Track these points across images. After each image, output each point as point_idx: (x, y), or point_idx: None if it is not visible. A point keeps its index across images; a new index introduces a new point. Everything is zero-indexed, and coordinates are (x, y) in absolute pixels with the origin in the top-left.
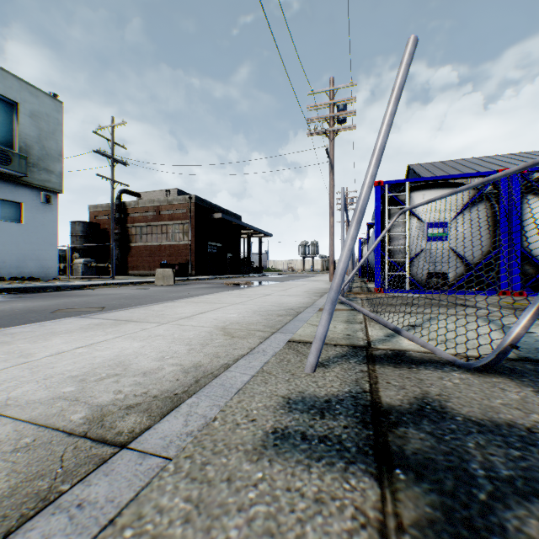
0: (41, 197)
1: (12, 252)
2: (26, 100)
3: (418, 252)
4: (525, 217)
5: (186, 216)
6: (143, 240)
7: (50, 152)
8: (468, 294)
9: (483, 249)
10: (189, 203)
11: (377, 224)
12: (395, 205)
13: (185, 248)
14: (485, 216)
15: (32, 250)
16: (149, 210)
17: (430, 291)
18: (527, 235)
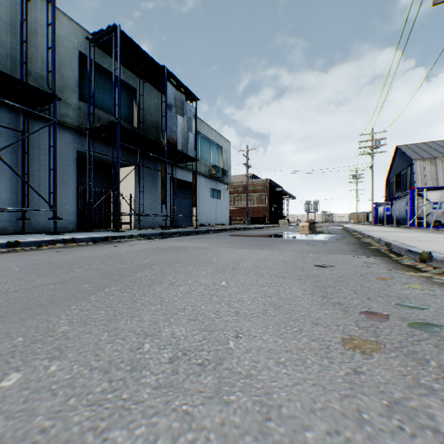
0: (225, 187)
1: (220, 212)
2: (224, 145)
3: (428, 213)
4: None
5: (263, 191)
6: (235, 204)
7: (228, 166)
8: None
9: None
10: (265, 183)
11: (411, 203)
12: (418, 196)
13: (263, 209)
14: None
15: (224, 212)
16: (239, 187)
17: (433, 227)
18: None
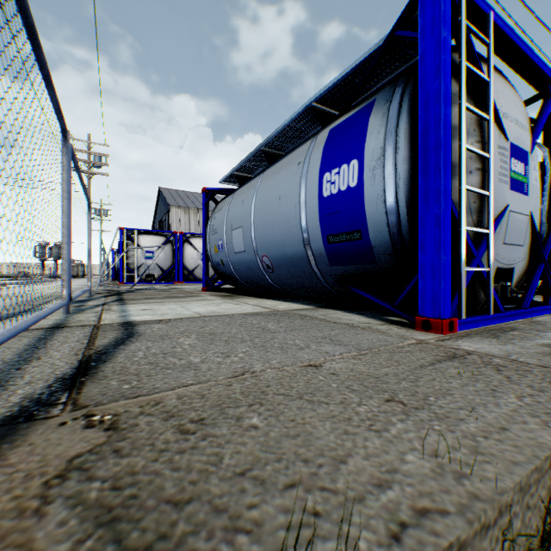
0: None
1: None
2: None
3: (142, 264)
4: (185, 252)
5: None
6: None
7: None
8: (163, 283)
9: (170, 264)
10: None
11: (121, 249)
12: (131, 240)
13: None
14: (170, 250)
15: None
16: None
17: (147, 283)
18: (185, 259)
